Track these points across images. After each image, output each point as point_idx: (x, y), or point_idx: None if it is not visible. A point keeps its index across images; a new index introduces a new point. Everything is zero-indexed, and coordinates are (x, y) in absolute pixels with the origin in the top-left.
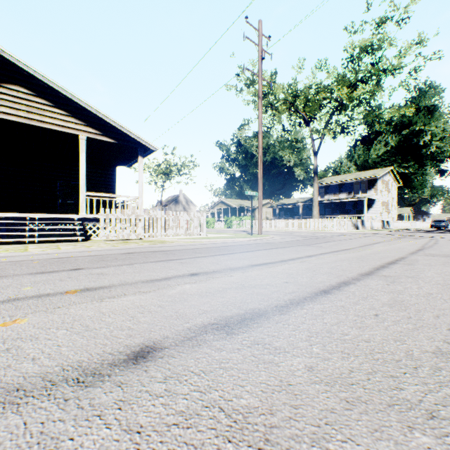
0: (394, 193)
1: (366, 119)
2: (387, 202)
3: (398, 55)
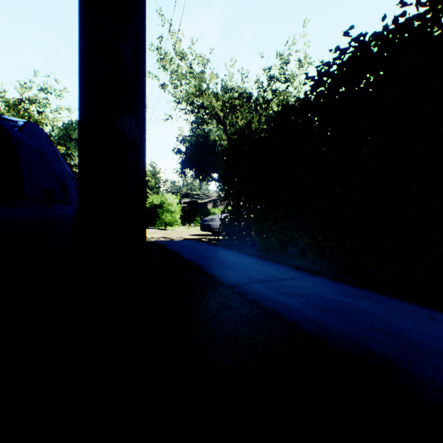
0: None
1: None
2: None
3: (57, 111)
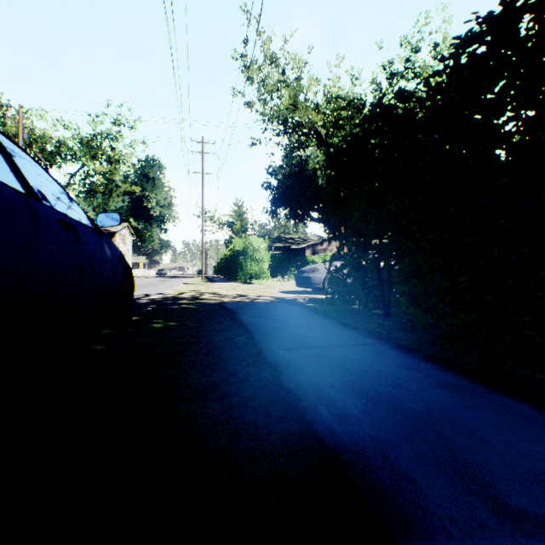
0: (130, 245)
1: (107, 186)
2: (125, 253)
3: (131, 145)
